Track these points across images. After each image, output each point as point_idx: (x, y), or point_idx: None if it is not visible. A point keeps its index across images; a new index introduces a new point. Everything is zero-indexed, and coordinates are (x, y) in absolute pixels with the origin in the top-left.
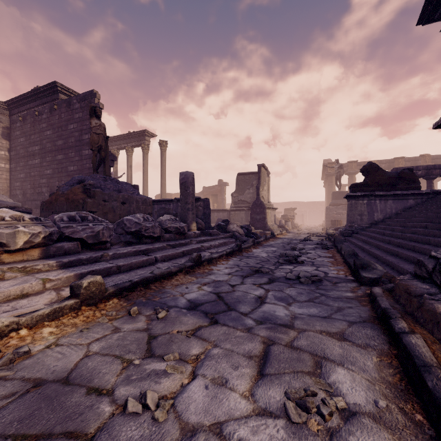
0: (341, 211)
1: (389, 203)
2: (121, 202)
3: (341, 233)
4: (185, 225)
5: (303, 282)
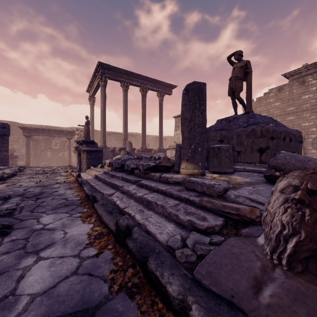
0: None
1: None
2: (219, 141)
3: None
4: (141, 164)
5: None
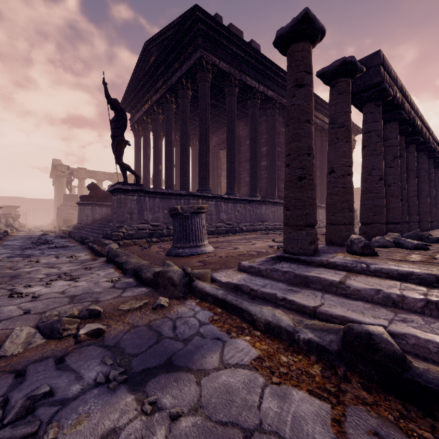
0: (72, 211)
1: (104, 209)
2: None
3: (74, 228)
4: None
5: (59, 247)
